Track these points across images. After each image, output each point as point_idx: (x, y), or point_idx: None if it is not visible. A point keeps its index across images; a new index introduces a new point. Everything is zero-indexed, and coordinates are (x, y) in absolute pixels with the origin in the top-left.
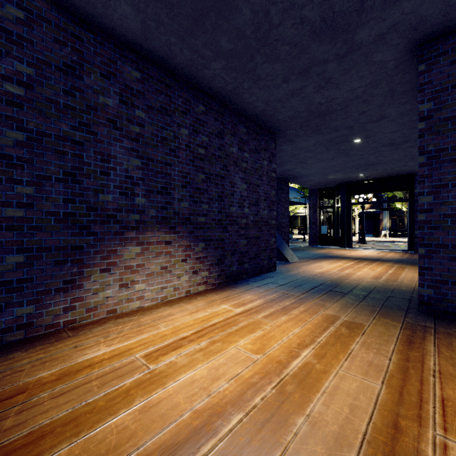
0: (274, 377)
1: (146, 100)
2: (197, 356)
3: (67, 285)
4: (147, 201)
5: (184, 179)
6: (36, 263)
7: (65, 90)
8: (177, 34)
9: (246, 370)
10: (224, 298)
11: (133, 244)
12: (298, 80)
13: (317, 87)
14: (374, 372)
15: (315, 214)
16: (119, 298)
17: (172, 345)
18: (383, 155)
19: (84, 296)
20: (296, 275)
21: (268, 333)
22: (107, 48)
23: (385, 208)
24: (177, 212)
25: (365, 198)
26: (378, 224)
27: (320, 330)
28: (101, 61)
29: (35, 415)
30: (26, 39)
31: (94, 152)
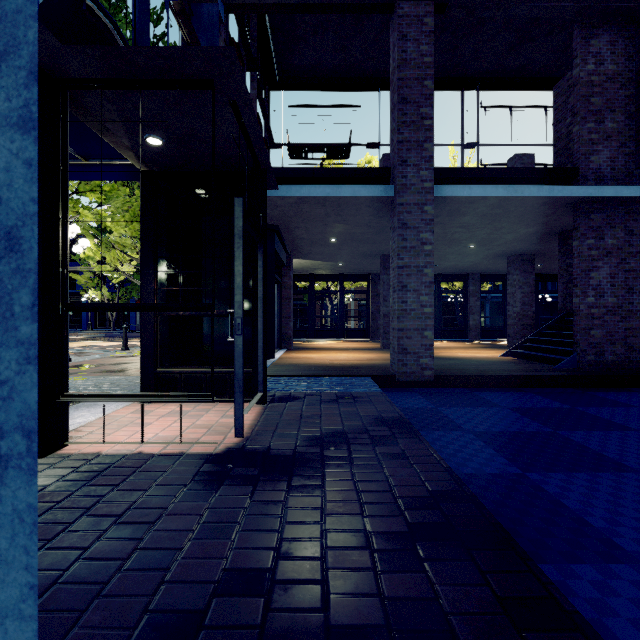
0: None
1: None
2: None
3: None
4: None
5: None
6: None
7: None
8: None
9: None
10: None
11: None
12: None
13: None
14: None
15: None
16: None
17: None
18: None
19: None
20: None
21: None
22: None
23: None
24: None
25: None
26: None
27: None
28: None
29: None
30: None
31: None
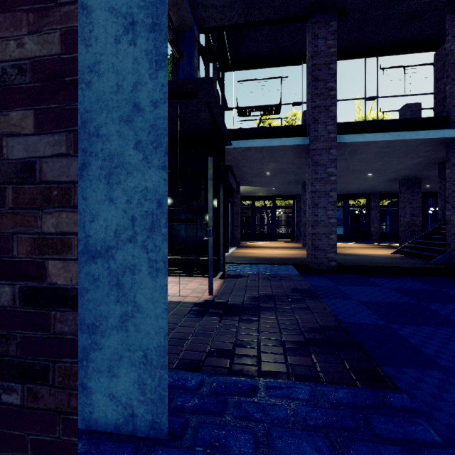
0: None
1: None
2: None
3: None
4: None
5: None
6: None
7: None
8: None
9: None
10: None
11: None
12: None
13: None
14: None
15: None
16: None
17: None
18: None
19: None
20: None
21: None
22: None
23: None
24: None
25: None
26: None
27: None
28: None
29: None
30: None
31: None
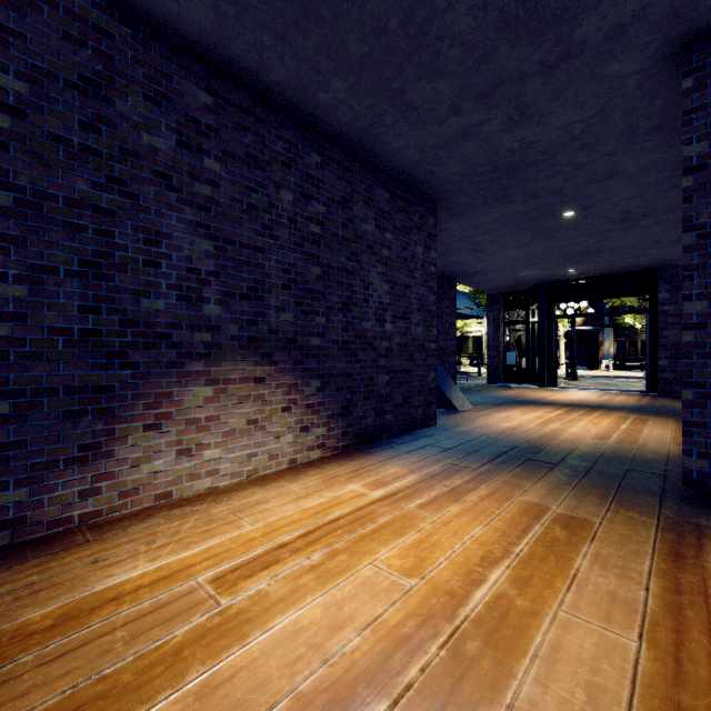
0: (443, 623)
1: (222, 142)
2: (305, 581)
3: (86, 452)
4: (225, 310)
5: (287, 274)
6: (31, 416)
7: (82, 121)
8: (272, 29)
9: (392, 610)
10: (353, 472)
11: (200, 383)
12: (476, 110)
13: (507, 122)
14: (622, 616)
15: (497, 334)
16: (176, 473)
17: (261, 558)
18: (610, 238)
19: (116, 471)
20: (469, 432)
21: (429, 536)
22: (155, 53)
23: (606, 324)
24: (274, 330)
25: (577, 308)
26: (596, 350)
27: (517, 531)
28: (145, 75)
29: (3, 703)
30: (12, 32)
31: (133, 227)
